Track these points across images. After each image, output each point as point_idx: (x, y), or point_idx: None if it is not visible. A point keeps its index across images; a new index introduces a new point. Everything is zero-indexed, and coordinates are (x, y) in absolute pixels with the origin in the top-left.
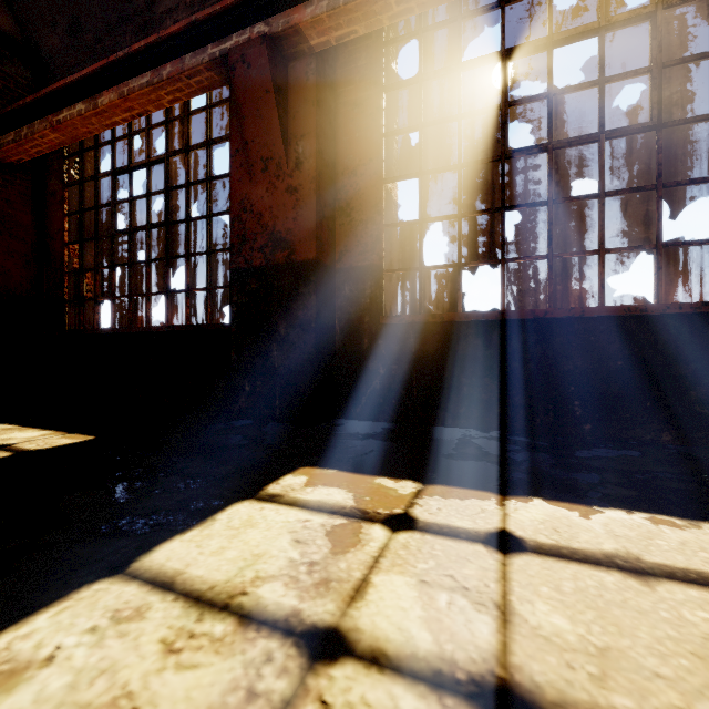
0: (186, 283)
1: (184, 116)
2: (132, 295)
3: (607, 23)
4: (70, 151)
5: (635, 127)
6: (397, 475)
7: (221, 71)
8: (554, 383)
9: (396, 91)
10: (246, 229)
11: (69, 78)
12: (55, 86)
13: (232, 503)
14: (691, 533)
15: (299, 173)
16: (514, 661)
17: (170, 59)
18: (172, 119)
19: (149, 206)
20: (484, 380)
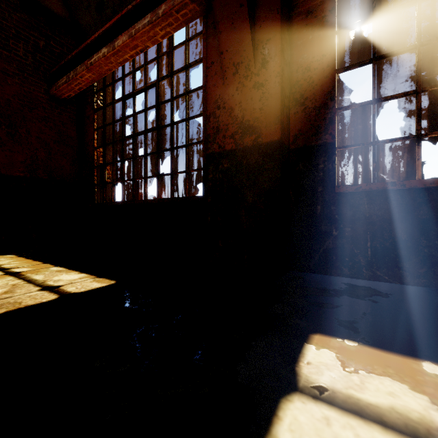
0: (171, 168)
1: (169, 51)
2: (135, 178)
3: None
4: (97, 88)
5: None
6: None
7: (201, 1)
8: None
9: None
10: (219, 122)
11: (97, 33)
12: (89, 41)
13: (278, 400)
14: None
15: (265, 71)
16: None
17: (163, 1)
18: (161, 54)
19: (145, 117)
20: None
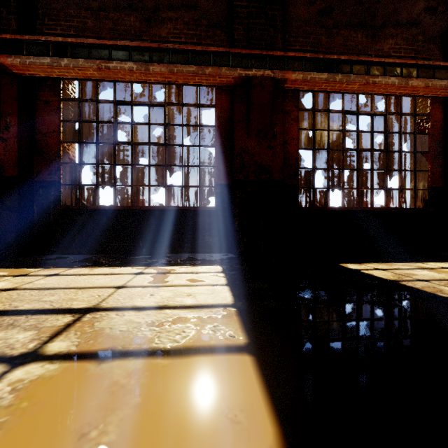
0: None
1: None
2: None
3: (151, 104)
4: None
5: (159, 143)
6: (38, 268)
7: None
8: (133, 234)
9: (68, 101)
10: None
11: None
12: None
13: None
14: (115, 269)
15: (8, 132)
16: (20, 286)
17: None
18: None
19: None
20: (107, 234)
